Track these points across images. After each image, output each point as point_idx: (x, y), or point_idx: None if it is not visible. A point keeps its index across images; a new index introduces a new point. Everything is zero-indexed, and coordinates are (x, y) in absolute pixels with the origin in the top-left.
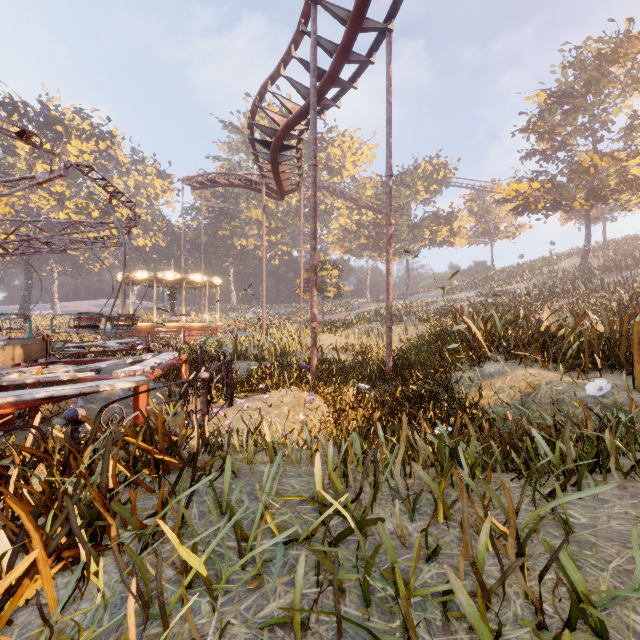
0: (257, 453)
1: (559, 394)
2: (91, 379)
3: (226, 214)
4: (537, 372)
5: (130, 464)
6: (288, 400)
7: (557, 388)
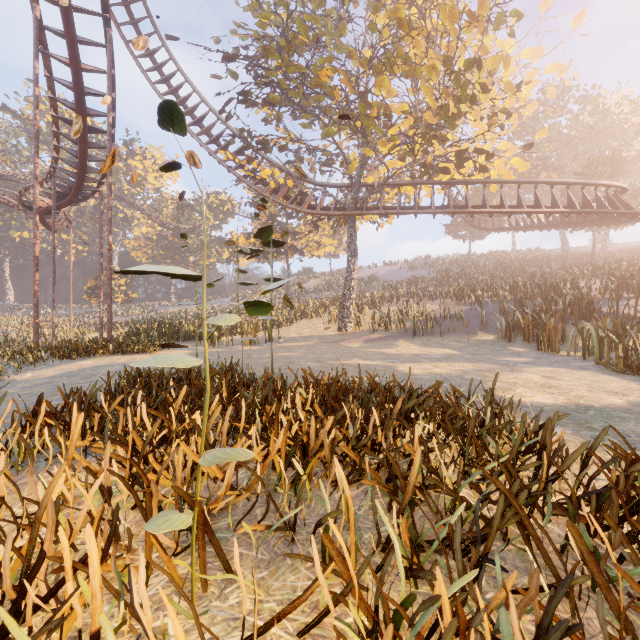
0: None
1: None
2: None
3: None
4: None
5: None
6: None
7: None
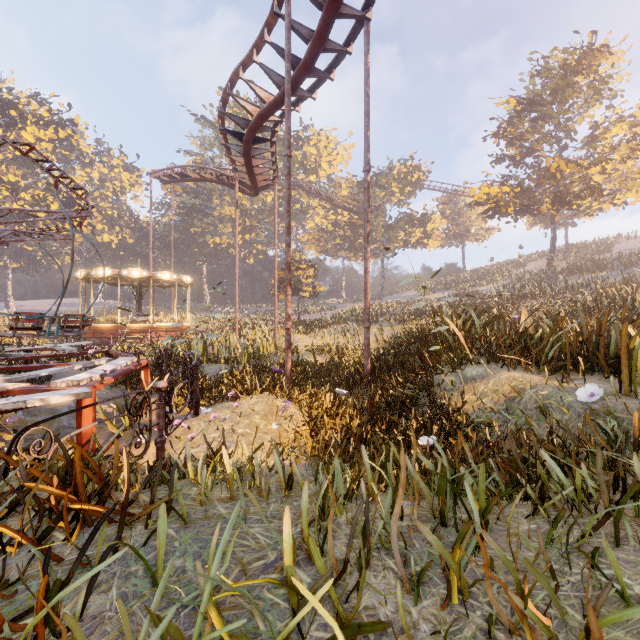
0: (216, 484)
1: (545, 399)
2: (23, 391)
3: (198, 210)
4: (521, 375)
5: (21, 528)
6: (260, 408)
7: (543, 392)
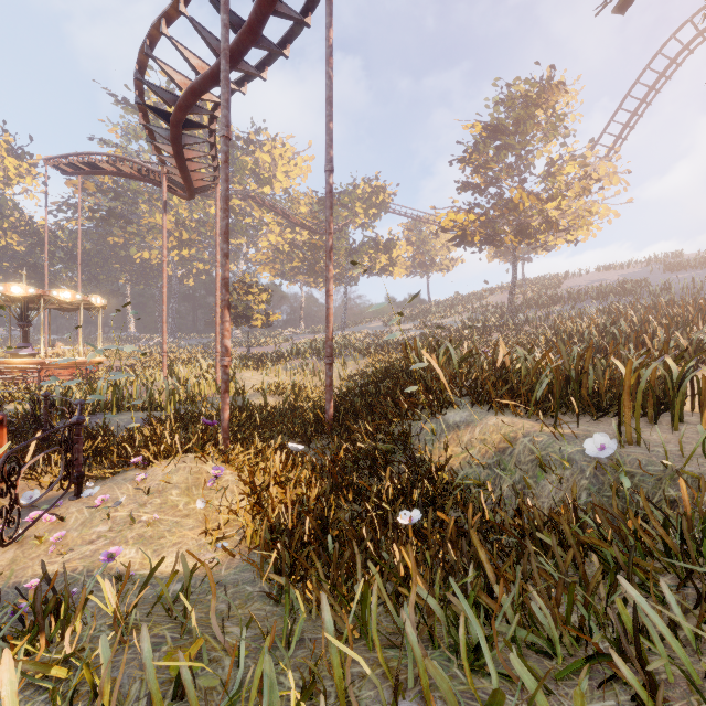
0: None
1: (541, 449)
2: None
3: (118, 216)
4: (510, 420)
5: None
6: (180, 478)
7: (539, 442)
